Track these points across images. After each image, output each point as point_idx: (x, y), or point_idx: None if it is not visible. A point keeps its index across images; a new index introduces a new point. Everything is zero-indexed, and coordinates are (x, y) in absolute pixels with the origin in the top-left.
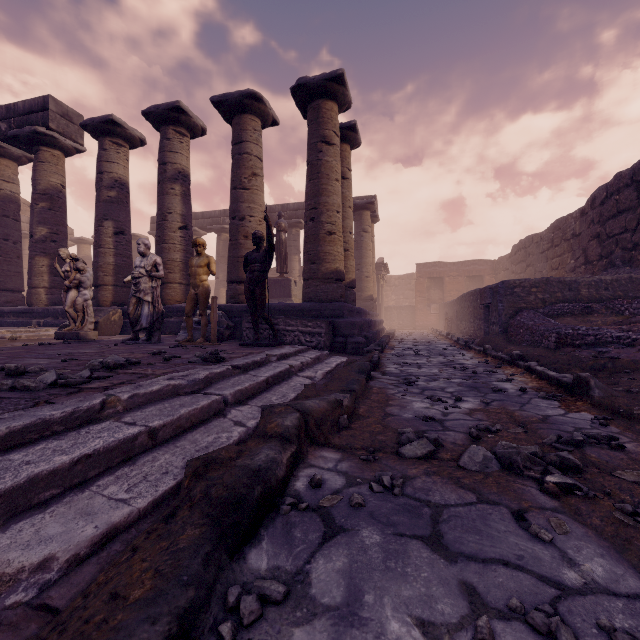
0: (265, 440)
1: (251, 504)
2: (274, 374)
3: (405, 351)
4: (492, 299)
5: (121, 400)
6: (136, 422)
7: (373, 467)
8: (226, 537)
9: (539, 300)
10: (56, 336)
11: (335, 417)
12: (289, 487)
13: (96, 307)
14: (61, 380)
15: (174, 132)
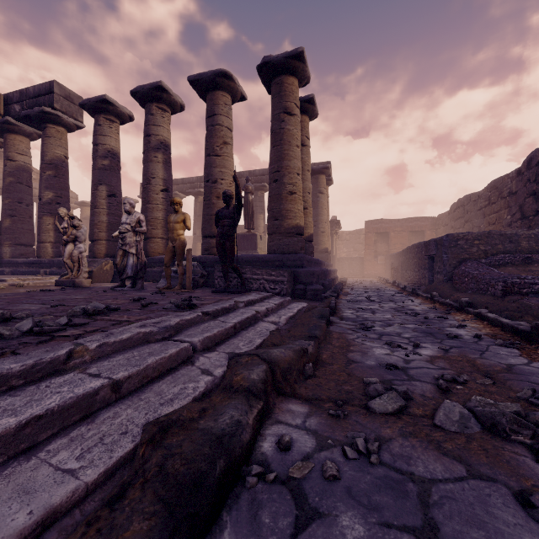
0: (231, 395)
1: (211, 486)
2: (241, 320)
3: (358, 297)
4: (436, 251)
5: (89, 349)
6: (101, 373)
7: (343, 425)
8: (180, 532)
9: (481, 251)
10: (56, 283)
11: (301, 366)
12: (255, 449)
13: (92, 258)
14: (36, 328)
15: (157, 108)
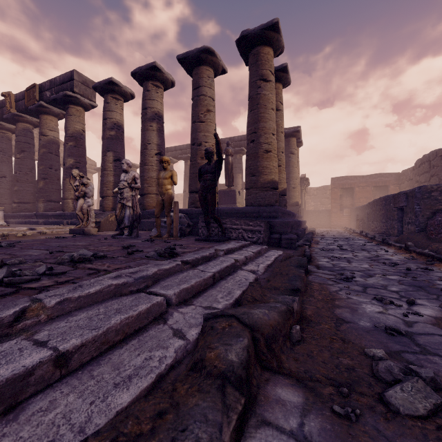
0: (201, 381)
1: None
2: (220, 269)
3: (329, 246)
4: (407, 202)
5: (46, 307)
6: (49, 340)
7: (360, 437)
8: None
9: None
10: (70, 231)
11: (287, 330)
12: None
13: (102, 211)
14: (5, 278)
15: (152, 85)
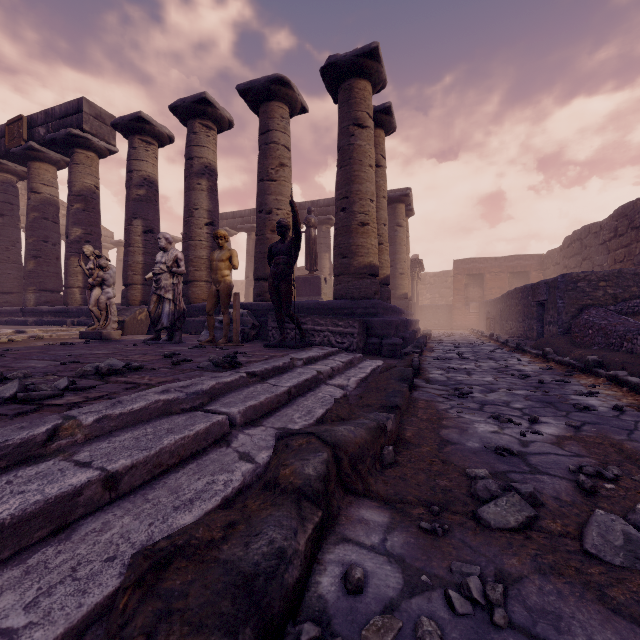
0: (274, 497)
1: None
2: (298, 383)
3: (447, 354)
4: (548, 295)
5: (82, 425)
6: (93, 461)
7: (444, 548)
8: None
9: (609, 296)
10: (80, 335)
11: (377, 450)
12: (309, 588)
13: (126, 306)
14: (20, 393)
15: (201, 126)
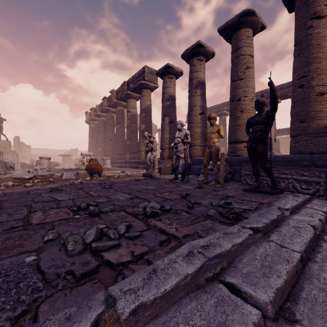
0: None
1: None
2: (305, 246)
3: None
4: None
5: (118, 320)
6: None
7: None
8: None
9: None
10: (143, 175)
11: None
12: None
13: (161, 160)
14: (92, 244)
15: (196, 60)
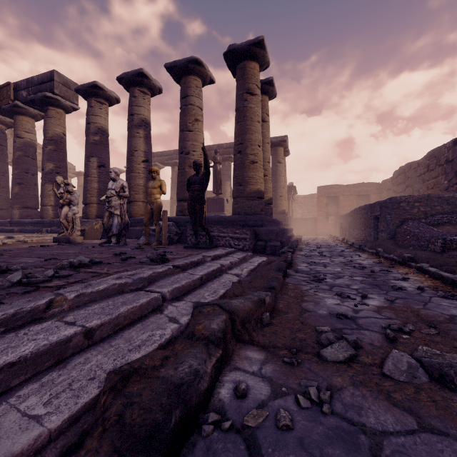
0: (192, 343)
1: (165, 438)
2: (207, 272)
3: (311, 252)
4: (381, 212)
5: (67, 299)
6: (76, 321)
7: (297, 372)
8: None
9: (421, 212)
10: (54, 240)
11: (258, 315)
12: (214, 395)
13: (85, 219)
14: (24, 279)
15: (139, 92)
